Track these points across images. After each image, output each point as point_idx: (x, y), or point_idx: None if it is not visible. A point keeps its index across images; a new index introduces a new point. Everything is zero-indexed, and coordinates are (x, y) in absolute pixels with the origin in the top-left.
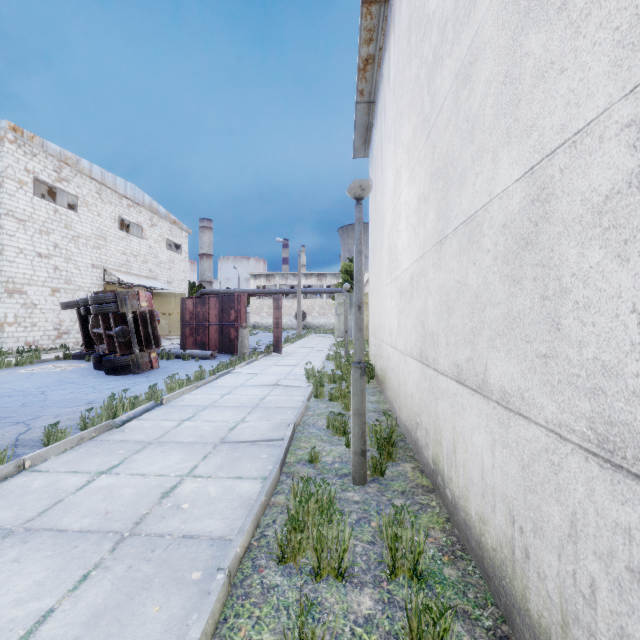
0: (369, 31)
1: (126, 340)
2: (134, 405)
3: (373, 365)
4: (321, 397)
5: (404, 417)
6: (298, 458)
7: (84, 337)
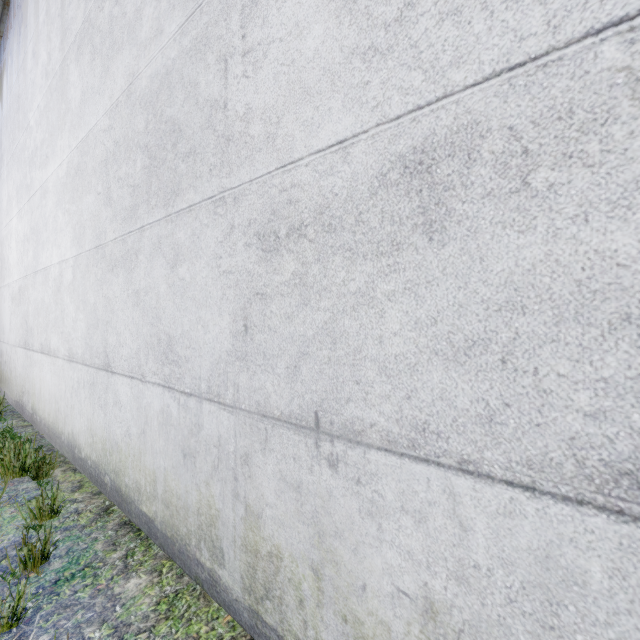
0: None
1: None
2: None
3: None
4: None
5: (15, 395)
6: None
7: None
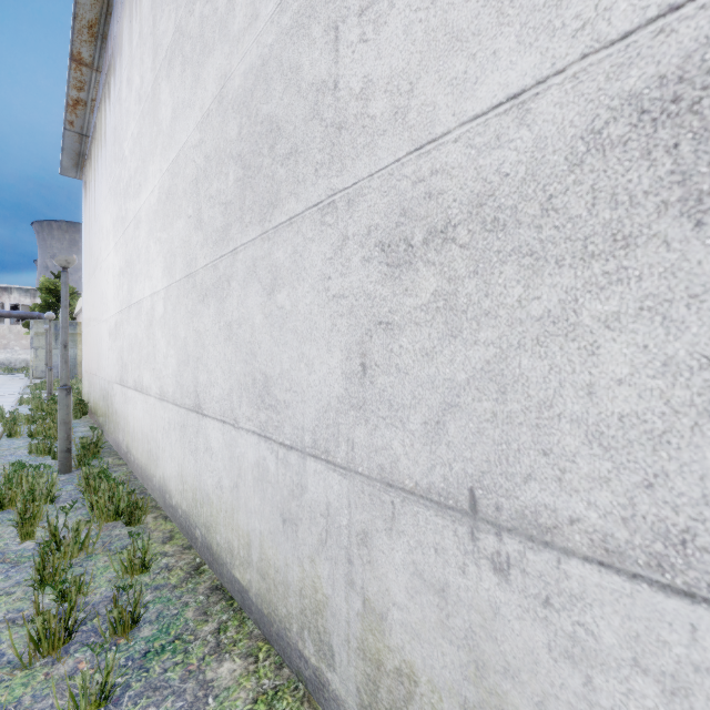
0: (80, 82)
1: None
2: None
3: (87, 401)
4: (17, 435)
5: (112, 432)
6: None
7: None
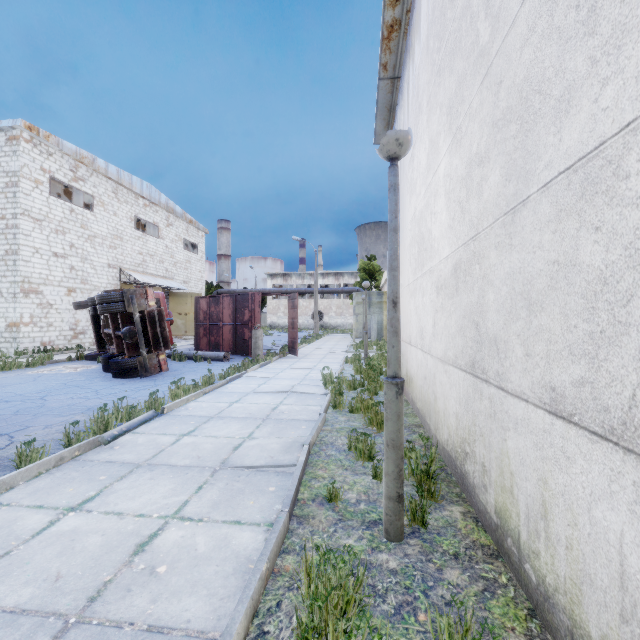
0: None
1: (134, 341)
2: (131, 415)
3: None
4: (340, 407)
5: (443, 439)
6: (313, 493)
7: (97, 337)
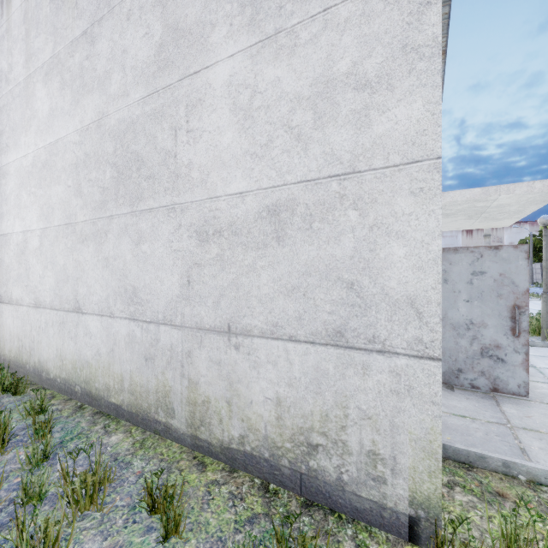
0: None
1: None
2: None
3: None
4: None
5: None
6: None
7: None
